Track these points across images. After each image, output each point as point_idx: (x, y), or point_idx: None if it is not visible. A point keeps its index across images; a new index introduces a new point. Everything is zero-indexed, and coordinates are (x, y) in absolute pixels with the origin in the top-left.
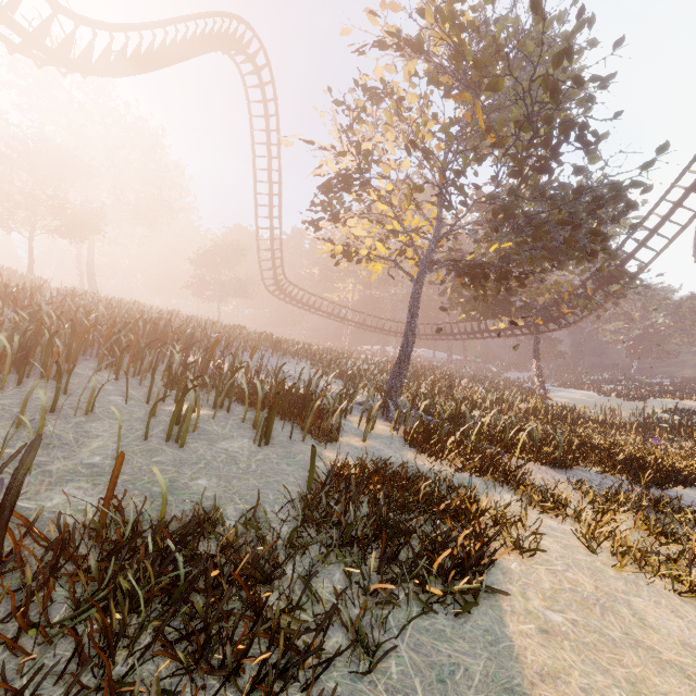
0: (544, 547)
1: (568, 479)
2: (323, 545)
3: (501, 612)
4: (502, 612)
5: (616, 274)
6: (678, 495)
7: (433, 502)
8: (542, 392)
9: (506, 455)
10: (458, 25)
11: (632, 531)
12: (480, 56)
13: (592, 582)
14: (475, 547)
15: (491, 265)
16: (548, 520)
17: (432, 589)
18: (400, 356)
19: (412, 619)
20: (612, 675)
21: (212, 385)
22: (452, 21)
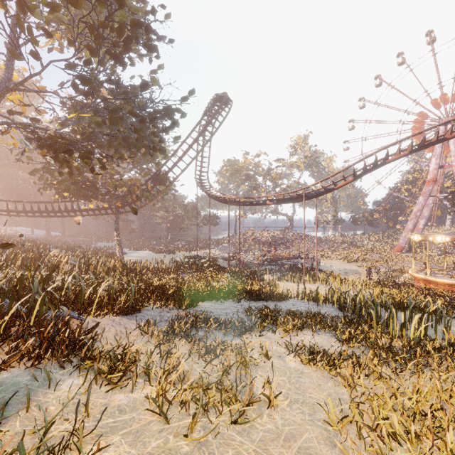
0: None
1: (138, 323)
2: None
3: None
4: None
5: (163, 179)
6: (201, 308)
7: None
8: (121, 254)
9: (81, 317)
10: None
11: (188, 359)
12: None
13: None
14: None
15: (73, 140)
16: (117, 395)
17: None
18: None
19: None
20: None
21: None
22: None
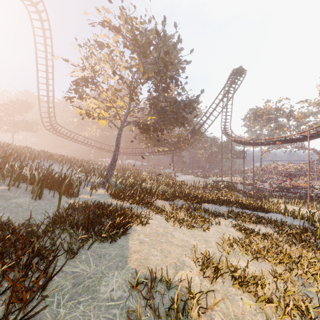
0: (152, 223)
1: (170, 204)
2: (62, 229)
3: (128, 240)
4: (129, 240)
5: (197, 132)
6: (204, 206)
7: (112, 212)
8: (174, 176)
9: (151, 198)
10: (135, 27)
11: (183, 216)
12: (143, 42)
13: (163, 230)
14: (122, 222)
15: (150, 125)
16: (157, 216)
17: (103, 235)
18: (112, 161)
19: (92, 242)
20: (157, 249)
21: (7, 175)
22: (132, 26)
